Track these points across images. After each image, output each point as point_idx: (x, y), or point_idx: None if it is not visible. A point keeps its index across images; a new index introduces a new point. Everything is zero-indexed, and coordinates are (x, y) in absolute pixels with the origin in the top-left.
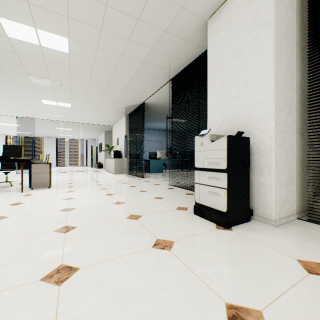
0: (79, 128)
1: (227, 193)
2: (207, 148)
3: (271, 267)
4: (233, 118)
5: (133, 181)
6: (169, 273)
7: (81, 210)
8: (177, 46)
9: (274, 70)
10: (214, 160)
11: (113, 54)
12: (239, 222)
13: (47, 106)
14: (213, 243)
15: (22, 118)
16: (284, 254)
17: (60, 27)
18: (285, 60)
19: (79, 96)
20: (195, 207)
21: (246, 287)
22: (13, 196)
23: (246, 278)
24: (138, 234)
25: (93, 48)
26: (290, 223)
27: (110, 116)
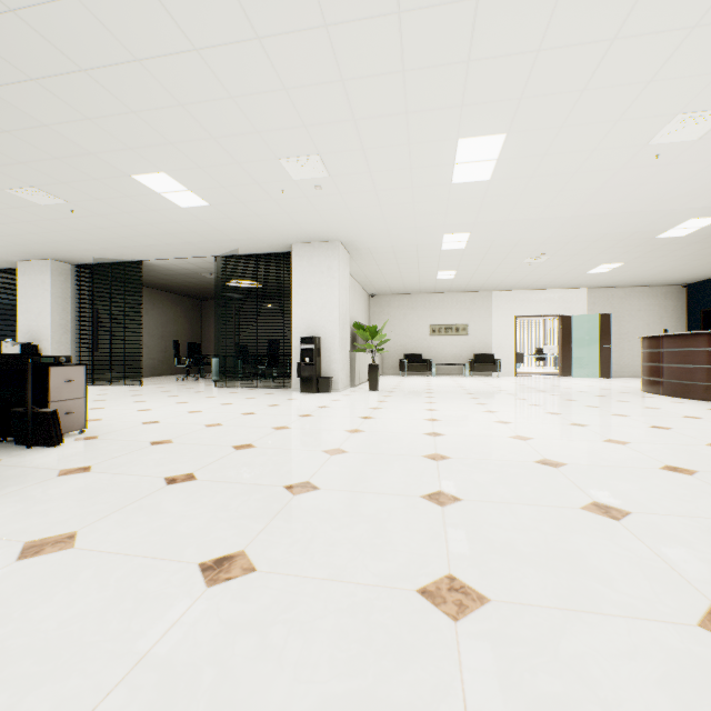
0: None
1: None
2: (11, 349)
3: None
4: (34, 332)
5: None
6: None
7: None
8: None
9: (52, 314)
10: None
11: None
12: None
13: None
14: None
15: None
16: None
17: None
18: (62, 308)
19: None
20: None
21: None
22: None
23: None
24: None
25: None
26: None
27: None
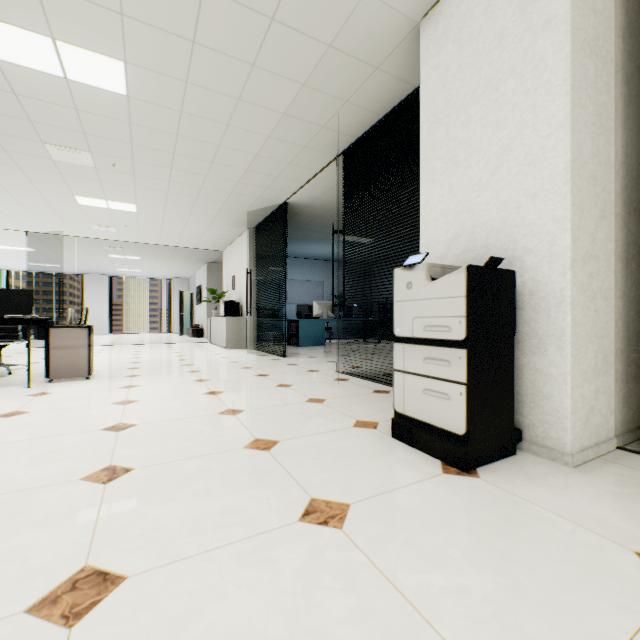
0: (155, 256)
1: (467, 394)
2: (422, 295)
3: (580, 574)
4: (477, 230)
5: (263, 364)
6: (339, 591)
7: (148, 429)
8: (356, 79)
9: (570, 122)
10: (437, 320)
11: (220, 97)
12: (492, 457)
13: (88, 210)
14: (438, 510)
15: (38, 234)
16: (604, 538)
17: (105, 37)
18: (592, 101)
19: (153, 189)
20: (394, 423)
21: (527, 632)
22: (9, 396)
23: (525, 604)
24: (270, 486)
25: (178, 85)
26: (605, 460)
27: (218, 230)
